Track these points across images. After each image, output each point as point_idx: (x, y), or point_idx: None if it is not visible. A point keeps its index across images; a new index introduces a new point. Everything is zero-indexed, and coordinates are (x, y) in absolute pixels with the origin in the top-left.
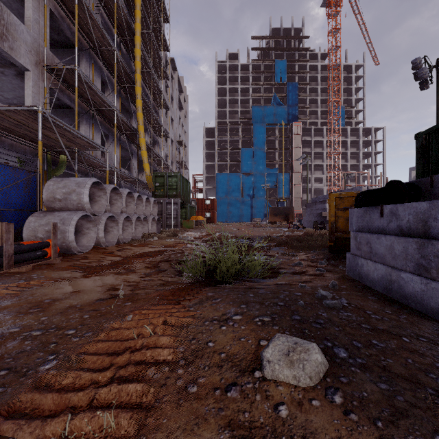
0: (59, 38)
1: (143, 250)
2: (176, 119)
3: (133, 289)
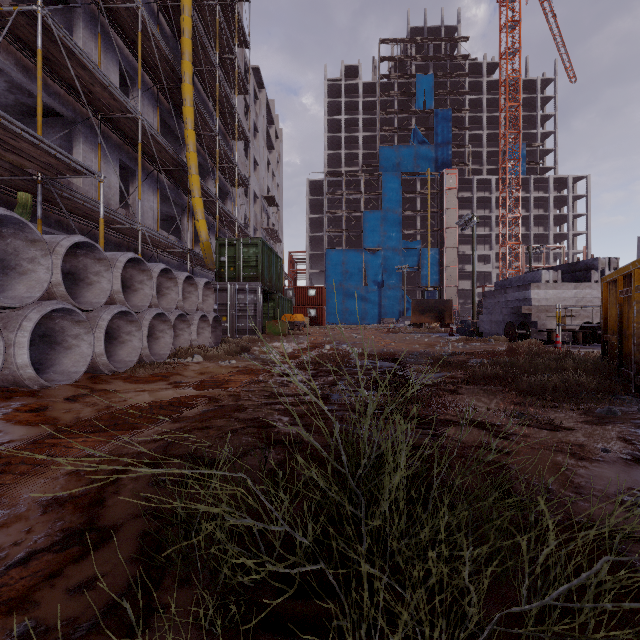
0: None
1: (138, 395)
2: (263, 163)
3: None
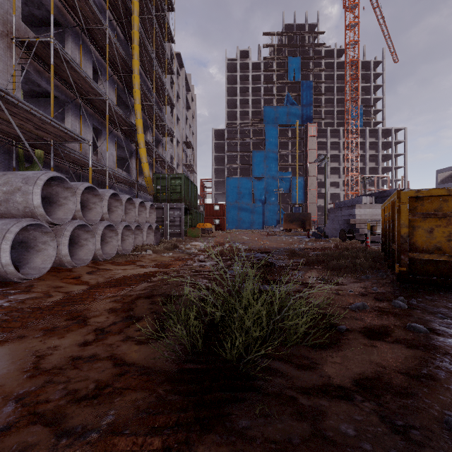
0: (40, 13)
1: (124, 271)
2: (183, 119)
3: (9, 421)
